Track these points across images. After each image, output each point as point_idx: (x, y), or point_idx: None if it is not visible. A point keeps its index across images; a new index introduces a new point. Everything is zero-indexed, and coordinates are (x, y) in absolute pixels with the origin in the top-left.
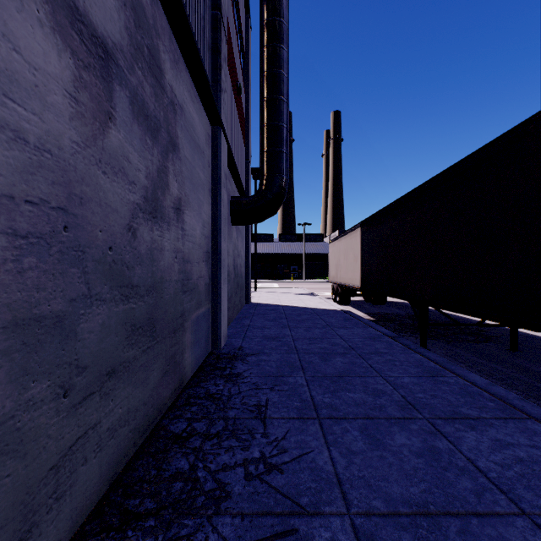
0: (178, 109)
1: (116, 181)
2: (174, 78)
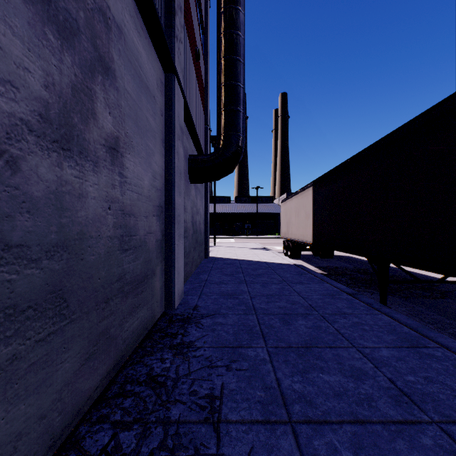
0: (114, 27)
1: None
2: None
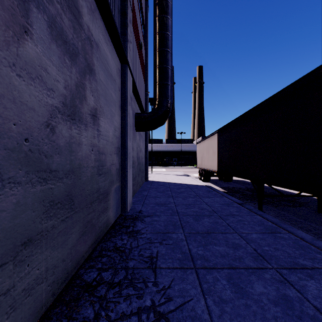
0: (94, 45)
1: (33, 85)
2: (91, 21)
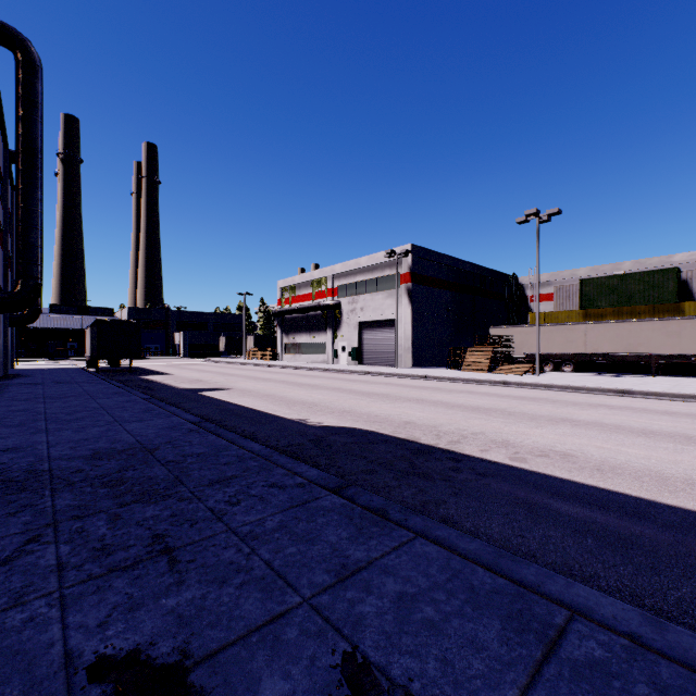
0: None
1: None
2: None
